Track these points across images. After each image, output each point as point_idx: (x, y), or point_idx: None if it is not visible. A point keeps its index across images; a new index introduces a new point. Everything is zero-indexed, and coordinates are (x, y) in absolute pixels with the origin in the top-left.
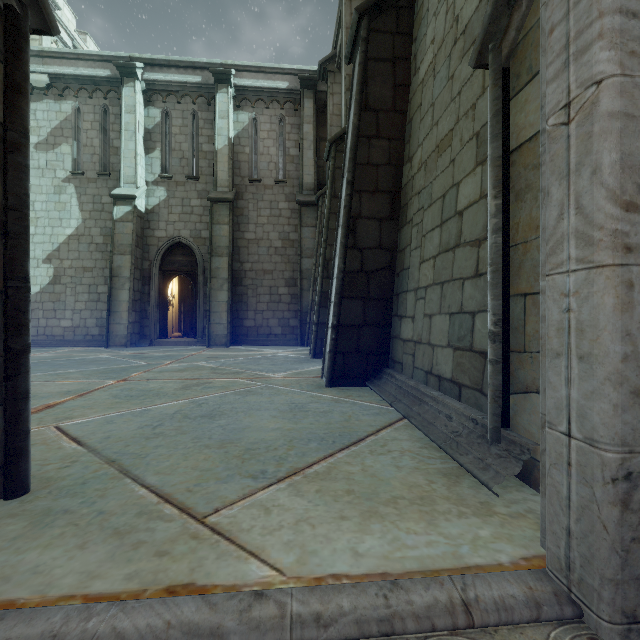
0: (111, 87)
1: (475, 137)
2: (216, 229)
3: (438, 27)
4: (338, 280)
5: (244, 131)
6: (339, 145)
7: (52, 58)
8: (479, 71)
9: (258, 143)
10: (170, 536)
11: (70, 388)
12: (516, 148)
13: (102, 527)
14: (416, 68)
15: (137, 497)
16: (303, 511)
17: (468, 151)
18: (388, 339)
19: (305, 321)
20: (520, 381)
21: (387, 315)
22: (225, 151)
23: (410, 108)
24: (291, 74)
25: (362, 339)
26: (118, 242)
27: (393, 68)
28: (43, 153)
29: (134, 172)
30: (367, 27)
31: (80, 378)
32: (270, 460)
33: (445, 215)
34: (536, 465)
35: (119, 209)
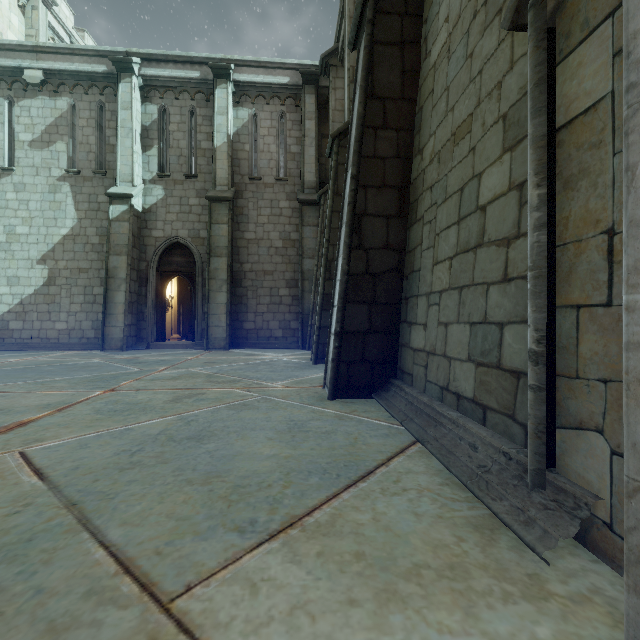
0: (107, 83)
1: (501, 120)
2: (215, 229)
3: (453, 2)
4: (342, 283)
5: (244, 128)
6: (342, 140)
7: (47, 53)
8: (506, 43)
9: (258, 140)
10: (120, 636)
11: (51, 400)
12: (565, 124)
13: (34, 618)
14: (427, 51)
15: (91, 564)
16: (300, 590)
17: (492, 136)
18: (396, 347)
19: (306, 323)
20: (571, 413)
21: (395, 321)
22: (224, 148)
23: (420, 95)
24: (292, 69)
25: (368, 347)
26: (114, 242)
27: (401, 52)
28: (38, 151)
29: (131, 170)
30: (373, 7)
31: (65, 388)
32: (262, 503)
33: (464, 211)
34: (595, 522)
35: (115, 208)
